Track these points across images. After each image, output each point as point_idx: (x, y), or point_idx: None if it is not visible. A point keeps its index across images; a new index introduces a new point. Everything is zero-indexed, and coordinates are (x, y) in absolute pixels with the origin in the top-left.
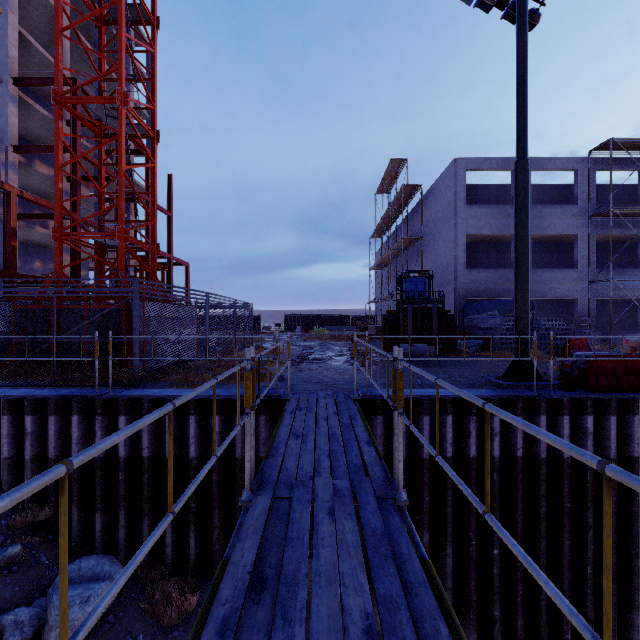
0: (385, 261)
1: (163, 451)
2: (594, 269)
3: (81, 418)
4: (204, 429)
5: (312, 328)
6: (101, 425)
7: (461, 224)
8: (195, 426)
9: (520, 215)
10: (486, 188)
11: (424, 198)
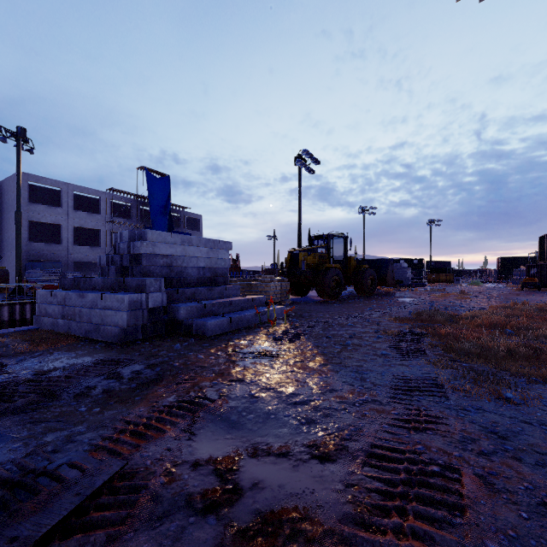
0: None
1: None
2: (110, 248)
3: None
4: None
5: None
6: None
7: (24, 214)
8: None
9: (17, 232)
10: (52, 191)
11: (0, 184)
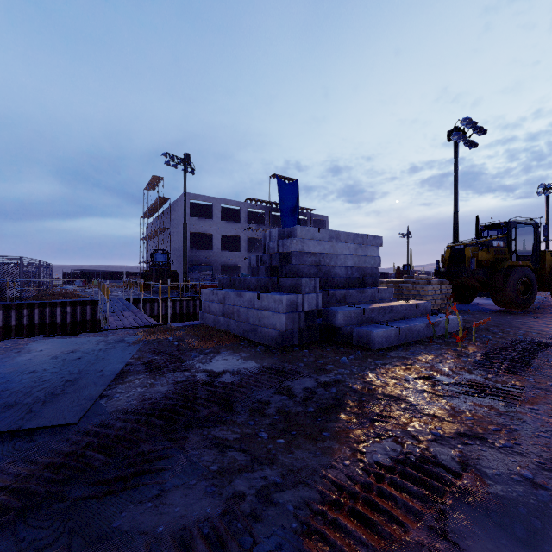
0: (151, 236)
1: (44, 321)
2: (247, 252)
3: (4, 311)
4: (63, 312)
5: (91, 282)
6: (15, 313)
7: (188, 226)
8: (60, 311)
9: (184, 241)
10: (205, 206)
11: (173, 205)
